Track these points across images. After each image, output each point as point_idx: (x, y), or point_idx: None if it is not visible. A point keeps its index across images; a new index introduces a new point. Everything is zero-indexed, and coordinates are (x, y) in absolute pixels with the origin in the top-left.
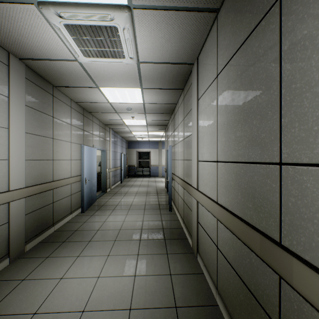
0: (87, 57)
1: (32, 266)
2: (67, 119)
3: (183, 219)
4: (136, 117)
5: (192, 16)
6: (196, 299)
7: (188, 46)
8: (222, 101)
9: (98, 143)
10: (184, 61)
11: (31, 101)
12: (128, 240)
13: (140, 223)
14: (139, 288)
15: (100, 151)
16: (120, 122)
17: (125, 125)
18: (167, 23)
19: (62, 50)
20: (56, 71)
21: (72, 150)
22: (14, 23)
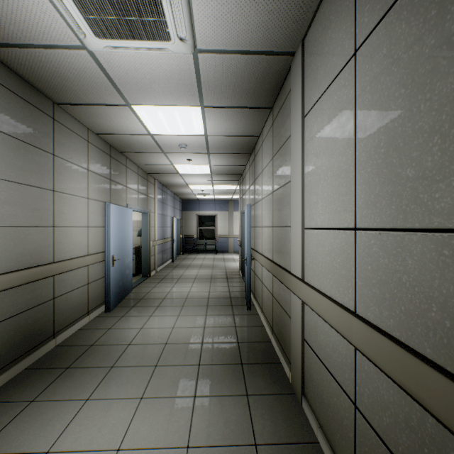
0: (102, 38)
1: None
2: (81, 160)
3: (271, 326)
4: (194, 160)
5: None
6: None
7: (289, 10)
8: (371, 100)
9: (136, 202)
10: (278, 48)
11: (8, 124)
12: (179, 366)
13: (199, 332)
14: None
15: (141, 214)
16: (170, 170)
17: (178, 175)
18: None
19: (53, 22)
20: (53, 72)
21: (90, 211)
22: None
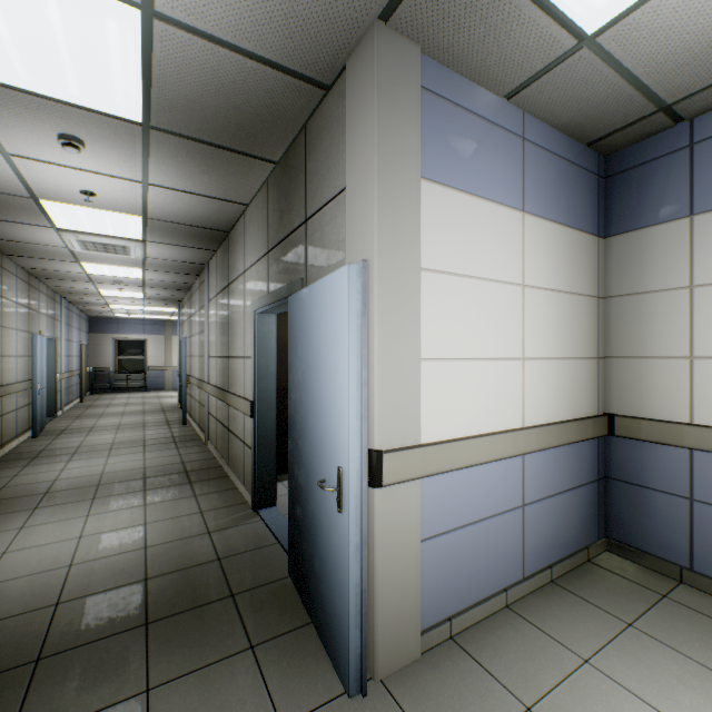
0: (86, 251)
1: (14, 471)
2: (14, 295)
3: (200, 425)
4: (127, 289)
5: (197, 250)
6: (200, 459)
7: (198, 257)
8: (219, 316)
9: (47, 327)
10: (196, 262)
11: None
12: (130, 447)
13: (141, 437)
14: (151, 462)
15: None
16: (91, 292)
17: (99, 296)
18: (177, 249)
19: (55, 242)
20: (28, 248)
21: (18, 341)
22: (17, 228)
